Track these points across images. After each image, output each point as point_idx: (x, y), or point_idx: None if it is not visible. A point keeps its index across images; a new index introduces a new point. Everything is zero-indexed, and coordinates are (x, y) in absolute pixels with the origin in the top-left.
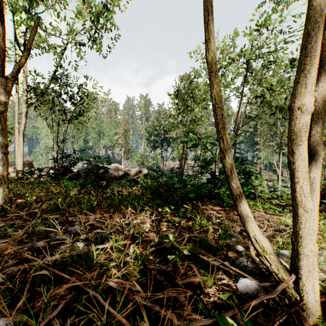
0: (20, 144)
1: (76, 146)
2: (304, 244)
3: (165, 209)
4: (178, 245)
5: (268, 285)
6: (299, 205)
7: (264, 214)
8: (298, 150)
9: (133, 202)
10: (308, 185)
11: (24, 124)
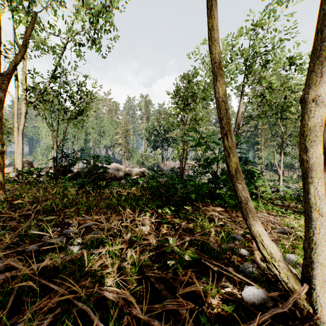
0: (19, 144)
1: (77, 146)
2: (318, 251)
3: (165, 210)
4: (178, 250)
5: (277, 295)
6: (313, 207)
7: (266, 215)
8: (312, 146)
9: (132, 203)
10: (324, 185)
11: (23, 123)
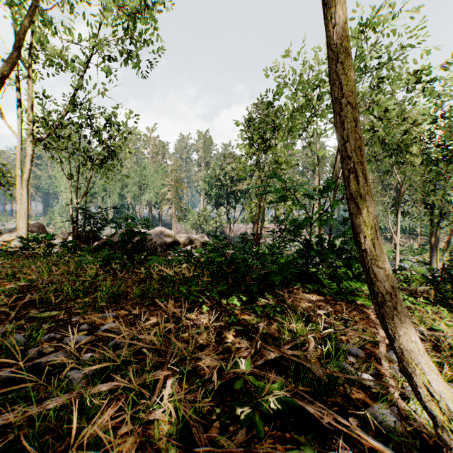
0: (23, 200)
1: (108, 203)
2: None
3: (233, 301)
4: (256, 383)
5: None
6: None
7: None
8: None
9: (180, 289)
10: None
11: (28, 170)
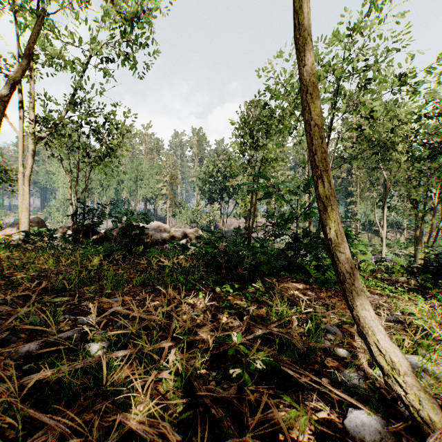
0: (25, 195)
1: (105, 198)
2: None
3: (226, 288)
4: (245, 351)
5: (402, 428)
6: None
7: (369, 294)
8: None
9: (178, 278)
10: None
11: (30, 166)
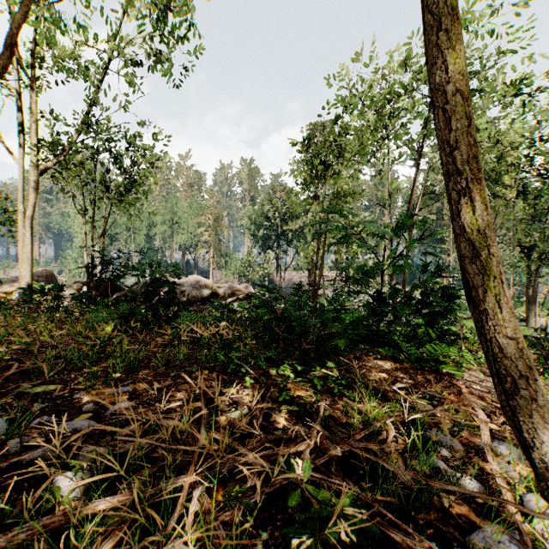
0: (26, 242)
1: (133, 246)
2: None
3: (284, 372)
4: (318, 496)
5: None
6: None
7: (483, 377)
8: None
9: (217, 355)
10: None
11: (32, 205)
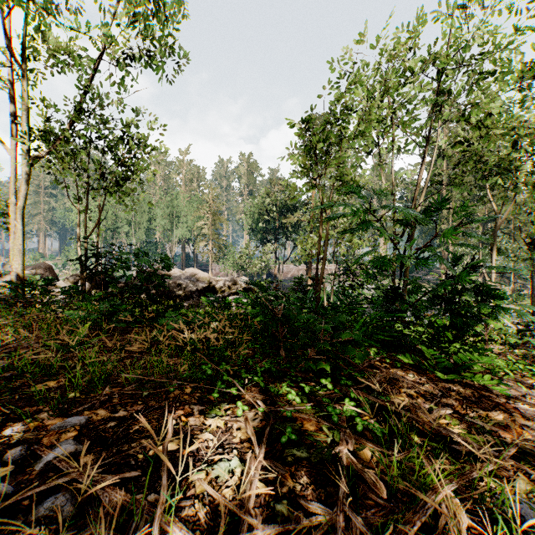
0: (18, 234)
1: (134, 239)
2: None
3: (288, 395)
4: None
5: None
6: None
7: (525, 390)
8: None
9: (203, 368)
10: None
11: (24, 195)
